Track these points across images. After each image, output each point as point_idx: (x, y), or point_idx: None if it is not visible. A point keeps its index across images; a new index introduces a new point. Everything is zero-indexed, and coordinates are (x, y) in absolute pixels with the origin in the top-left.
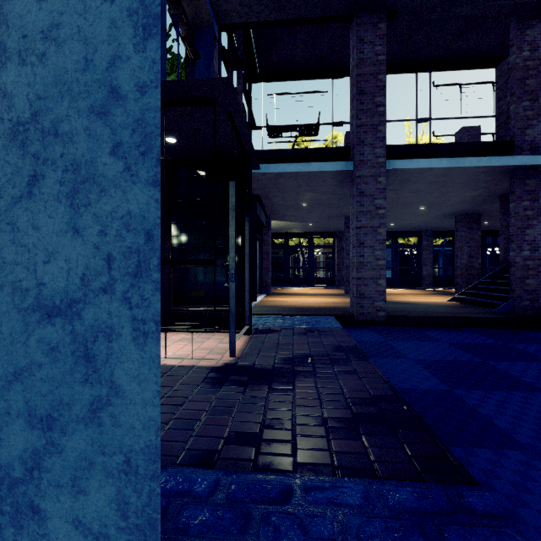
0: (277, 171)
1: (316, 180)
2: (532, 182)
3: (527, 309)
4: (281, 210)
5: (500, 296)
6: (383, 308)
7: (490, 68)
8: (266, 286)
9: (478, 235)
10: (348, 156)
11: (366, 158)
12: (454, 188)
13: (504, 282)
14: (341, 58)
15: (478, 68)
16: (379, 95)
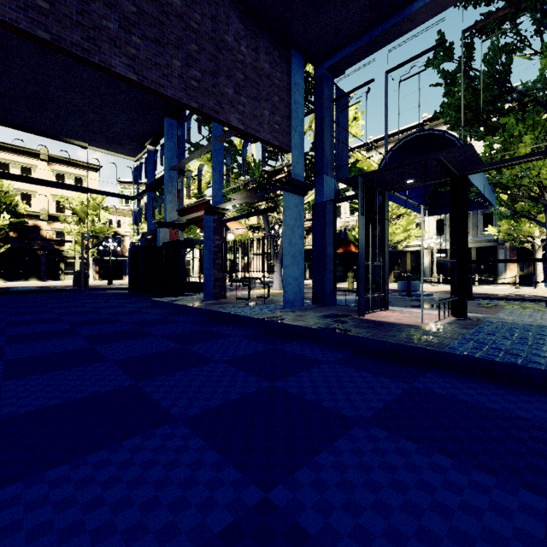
0: None
1: None
2: None
3: None
4: None
5: None
6: None
7: None
8: None
9: None
10: None
11: None
12: None
13: None
14: None
15: None
16: None
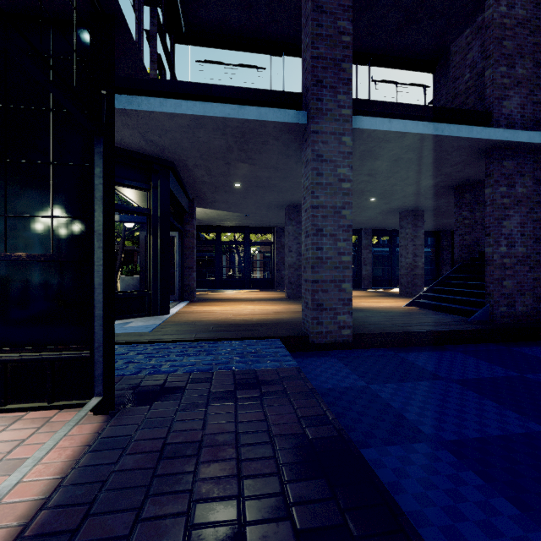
0: (193, 112)
1: (253, 140)
2: (509, 164)
3: (504, 317)
4: (209, 191)
5: (469, 300)
6: (348, 324)
7: (422, 71)
8: (189, 291)
9: (421, 233)
10: (298, 108)
11: (325, 106)
12: (415, 173)
13: (468, 284)
14: (280, 31)
15: (411, 69)
16: (342, 18)
